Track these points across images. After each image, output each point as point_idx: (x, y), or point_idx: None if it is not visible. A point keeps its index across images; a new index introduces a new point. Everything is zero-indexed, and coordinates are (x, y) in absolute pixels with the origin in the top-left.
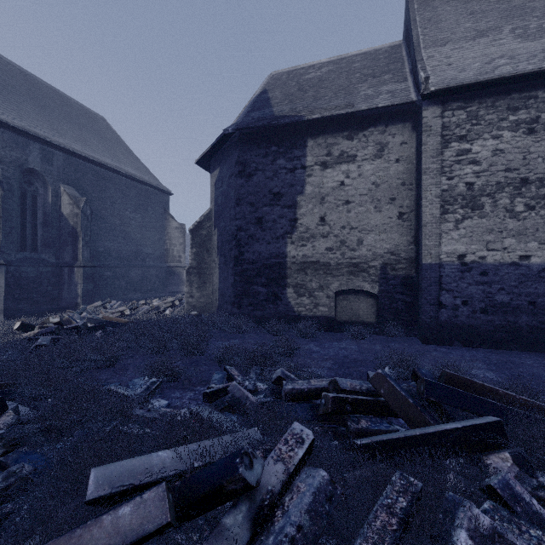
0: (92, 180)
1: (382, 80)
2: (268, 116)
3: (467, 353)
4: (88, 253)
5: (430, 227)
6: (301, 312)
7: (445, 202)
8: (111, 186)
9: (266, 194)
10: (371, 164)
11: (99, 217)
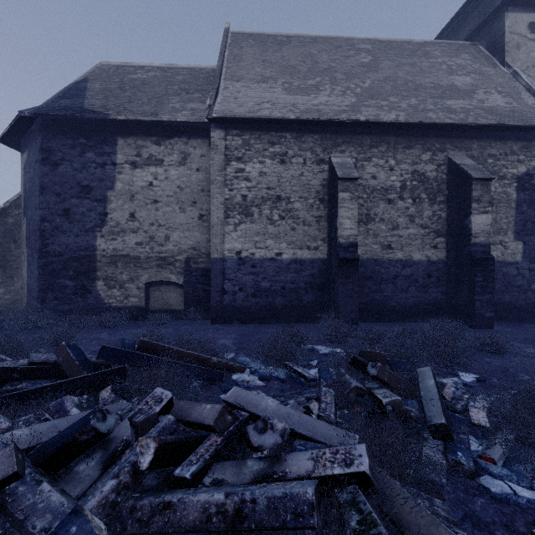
0: None
1: (192, 97)
2: (77, 107)
3: (236, 328)
4: None
5: (217, 228)
6: (112, 303)
7: (228, 208)
8: None
9: (75, 186)
10: (176, 170)
11: None
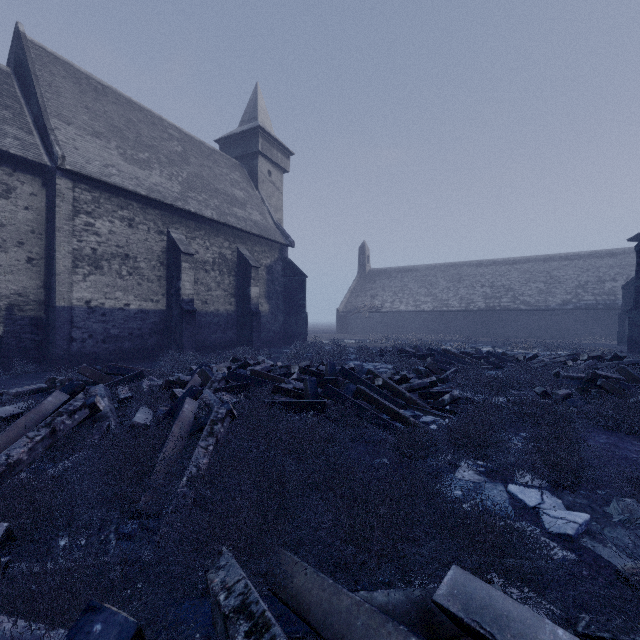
0: None
1: (3, 116)
2: None
3: None
4: None
5: (64, 277)
6: None
7: (76, 259)
8: None
9: None
10: None
11: None
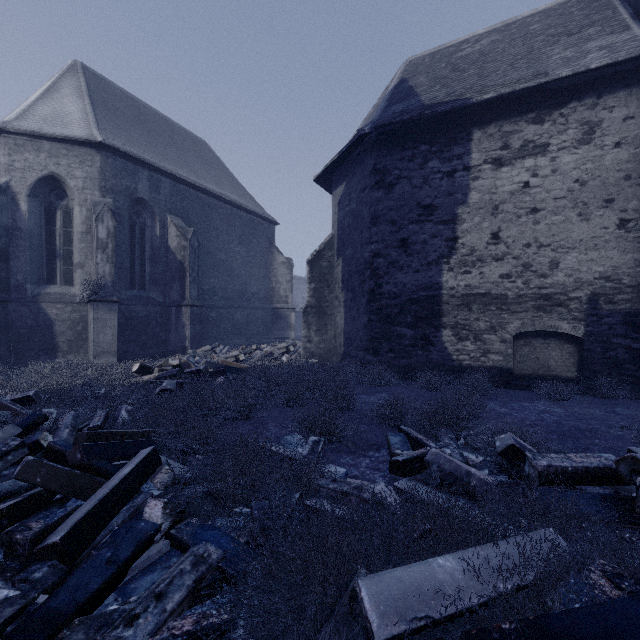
0: (197, 209)
1: (585, 36)
2: (416, 106)
3: None
4: (195, 290)
5: None
6: (463, 361)
7: None
8: (216, 215)
9: (413, 208)
10: (573, 154)
11: (204, 251)
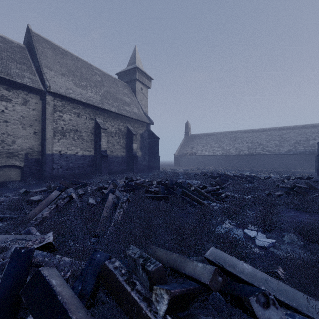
0: None
1: (23, 68)
2: None
3: None
4: None
5: (49, 140)
6: None
7: (55, 132)
8: None
9: None
10: (21, 107)
11: None
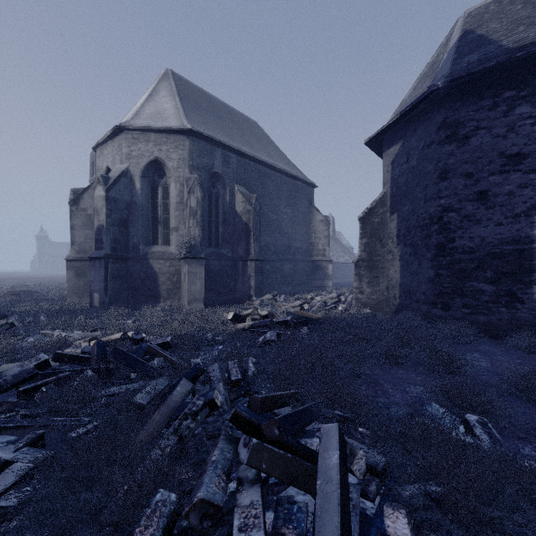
0: (256, 178)
1: None
2: (498, 52)
3: None
4: (257, 247)
5: None
6: None
7: None
8: (270, 182)
9: (495, 159)
10: None
11: (261, 213)
